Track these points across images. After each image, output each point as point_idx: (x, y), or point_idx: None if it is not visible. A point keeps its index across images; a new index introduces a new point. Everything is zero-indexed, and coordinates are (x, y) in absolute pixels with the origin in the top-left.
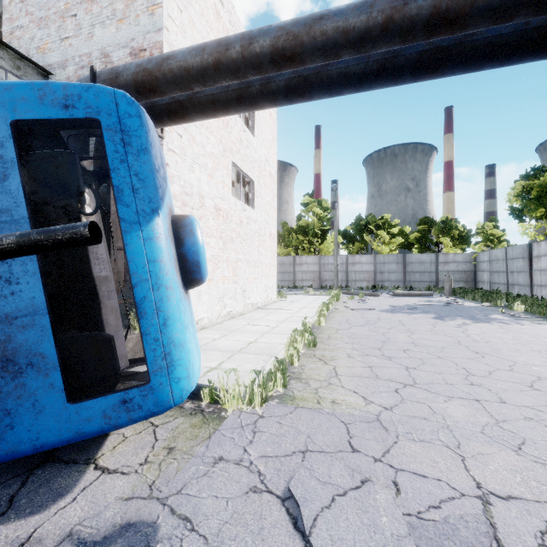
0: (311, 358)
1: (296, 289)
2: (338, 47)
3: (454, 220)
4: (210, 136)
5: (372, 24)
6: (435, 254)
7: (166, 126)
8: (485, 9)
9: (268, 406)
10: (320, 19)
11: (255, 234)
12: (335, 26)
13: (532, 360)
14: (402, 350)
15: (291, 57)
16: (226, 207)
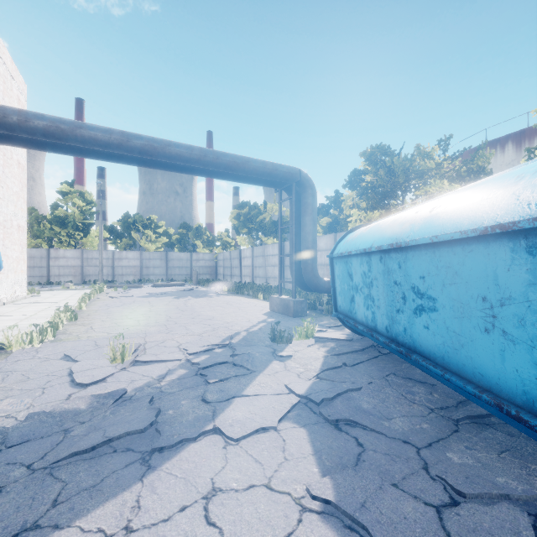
0: (73, 325)
1: (50, 285)
2: (92, 145)
3: (204, 228)
4: None
5: (111, 142)
6: (190, 253)
7: None
8: (164, 156)
9: (44, 344)
10: (80, 128)
11: None
12: (90, 136)
13: (205, 310)
14: (141, 314)
15: (60, 139)
16: None
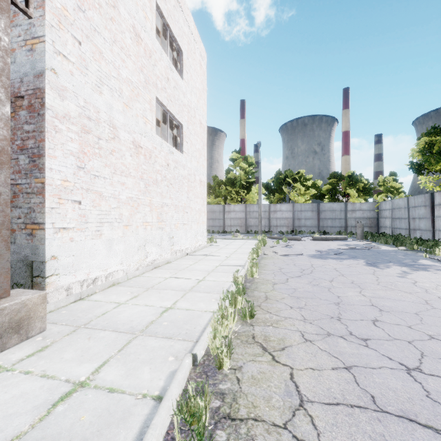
0: (249, 346)
1: (225, 233)
2: None
3: (359, 175)
4: (127, 59)
5: None
6: (344, 203)
7: None
8: None
9: None
10: None
11: (184, 179)
12: None
13: None
14: (371, 322)
15: None
16: (149, 145)
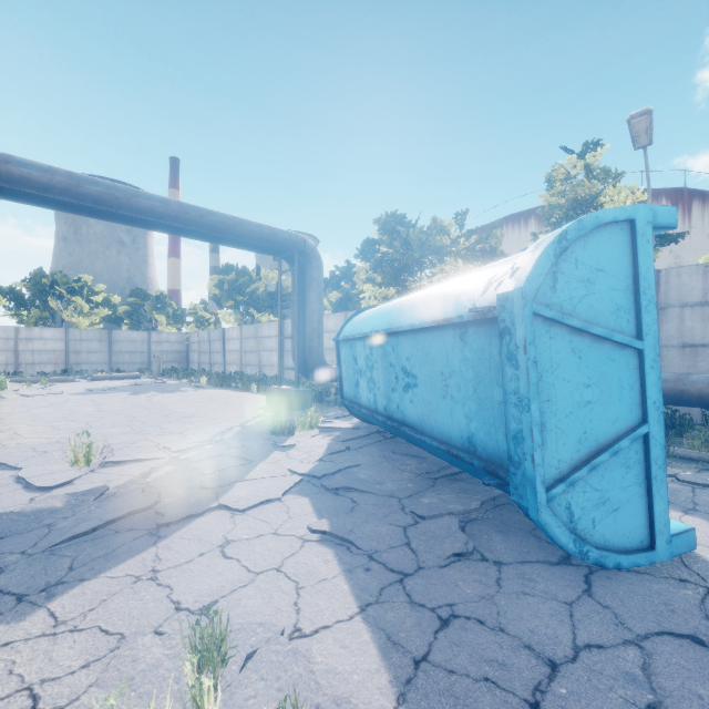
0: None
1: None
2: (23, 186)
3: (169, 297)
4: None
5: (53, 186)
6: (148, 332)
7: None
8: (129, 209)
9: None
10: (6, 162)
11: None
12: (21, 174)
13: (180, 407)
14: (87, 415)
15: None
16: None
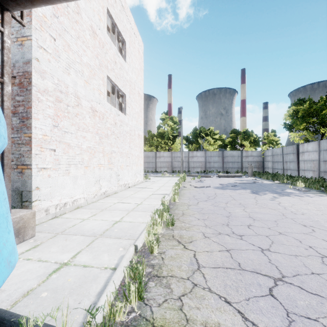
0: (170, 241)
1: (156, 173)
2: None
3: (251, 131)
4: (87, 49)
5: None
6: (241, 151)
7: (21, 7)
8: None
9: None
10: None
11: (127, 134)
12: None
13: None
14: (247, 226)
15: None
16: (102, 110)
